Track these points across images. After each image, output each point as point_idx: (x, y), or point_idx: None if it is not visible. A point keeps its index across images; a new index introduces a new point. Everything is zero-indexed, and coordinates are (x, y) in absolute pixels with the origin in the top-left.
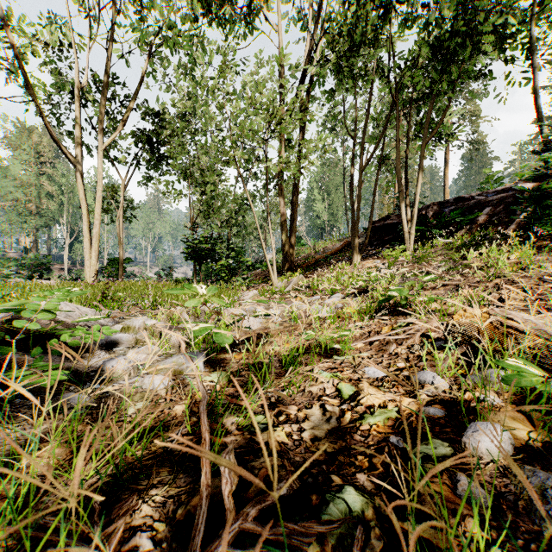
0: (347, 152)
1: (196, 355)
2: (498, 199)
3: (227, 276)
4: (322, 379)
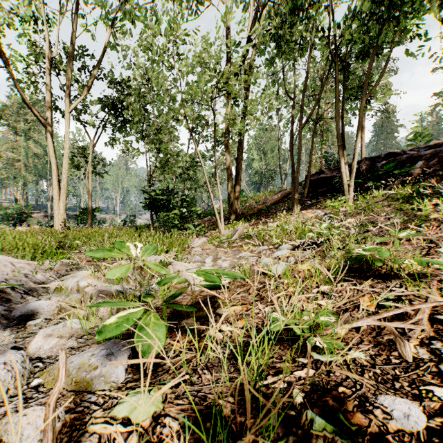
0: (280, 119)
1: (116, 351)
2: (430, 153)
3: (180, 223)
4: (319, 440)
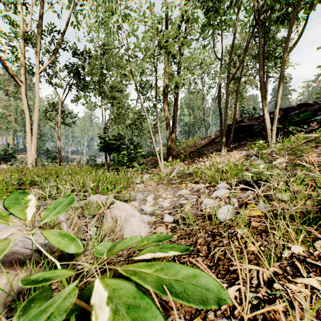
0: (205, 84)
1: None
2: None
3: (128, 162)
4: None
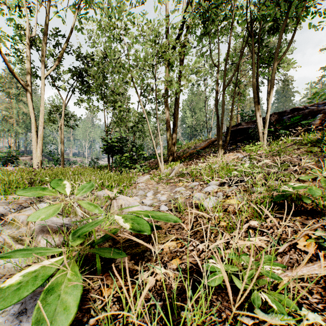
0: (207, 87)
1: (30, 308)
2: None
3: (130, 164)
4: None
